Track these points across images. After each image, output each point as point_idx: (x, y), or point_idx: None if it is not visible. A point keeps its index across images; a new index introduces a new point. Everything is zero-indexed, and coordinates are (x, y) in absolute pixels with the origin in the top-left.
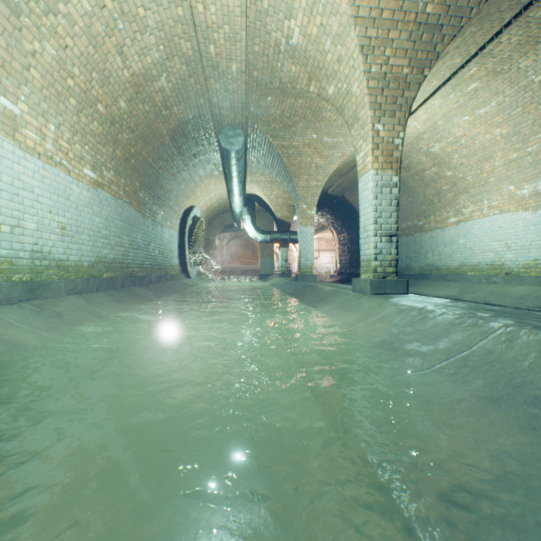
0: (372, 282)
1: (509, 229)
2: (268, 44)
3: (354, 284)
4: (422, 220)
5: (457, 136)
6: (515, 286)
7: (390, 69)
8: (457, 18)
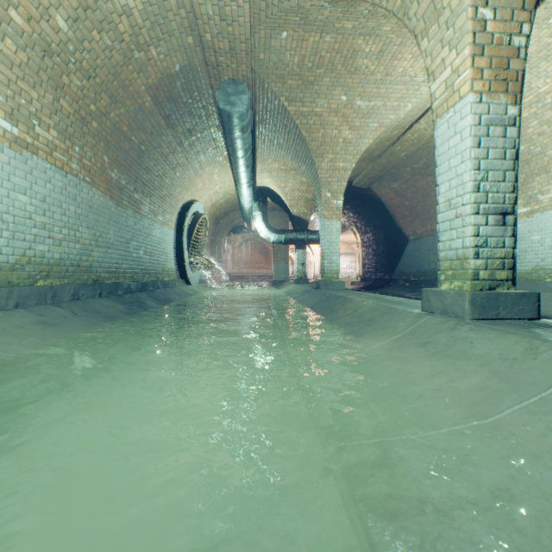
0: (474, 298)
1: None
2: None
3: (428, 299)
4: None
5: (541, 92)
6: None
7: None
8: None
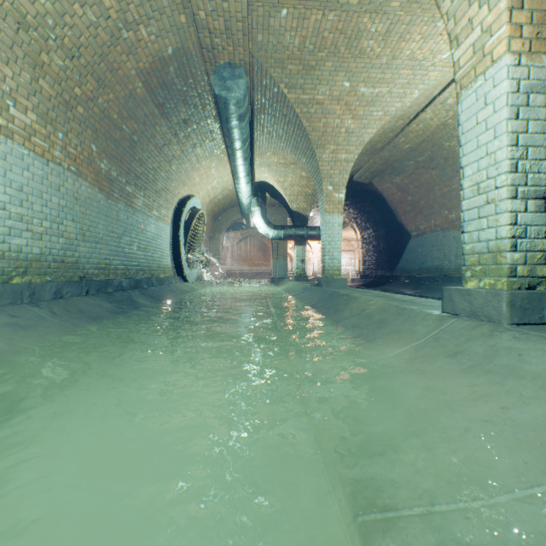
0: (513, 298)
1: None
2: None
3: (452, 299)
4: None
5: None
6: None
7: None
8: None
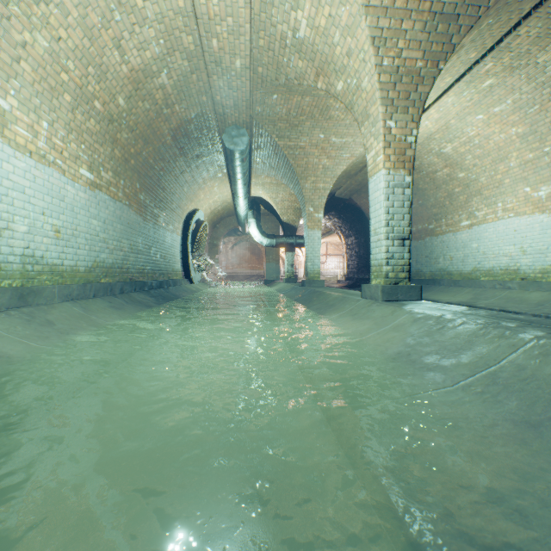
0: (383, 288)
1: (525, 232)
2: (273, 37)
3: (364, 290)
4: (433, 223)
5: (471, 136)
6: (531, 292)
7: (402, 62)
8: (475, 7)
